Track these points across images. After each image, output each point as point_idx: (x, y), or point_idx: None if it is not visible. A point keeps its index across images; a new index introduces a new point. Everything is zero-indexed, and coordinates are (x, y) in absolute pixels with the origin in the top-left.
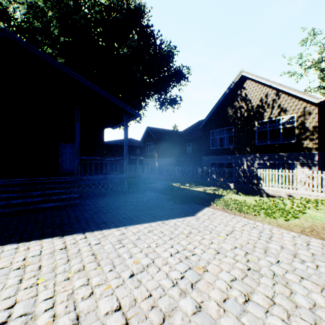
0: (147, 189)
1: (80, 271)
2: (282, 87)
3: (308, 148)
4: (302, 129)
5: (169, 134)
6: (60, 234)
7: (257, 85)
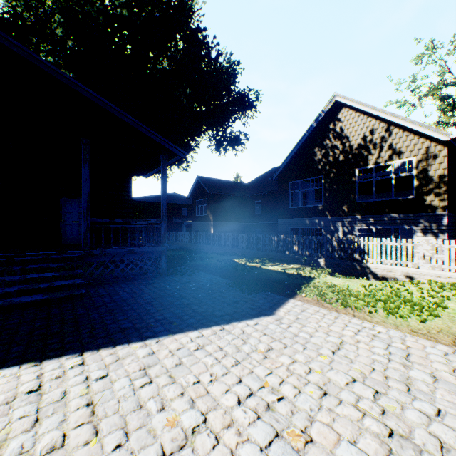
0: (196, 268)
1: (53, 453)
2: (394, 117)
3: (433, 207)
4: (424, 179)
5: (230, 187)
6: (37, 358)
7: (358, 115)
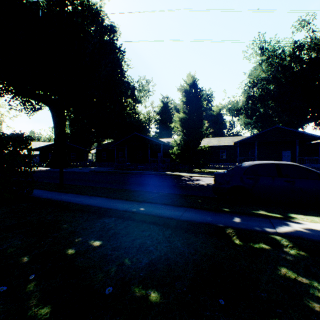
0: None
1: None
2: None
3: None
4: None
5: None
6: None
7: None
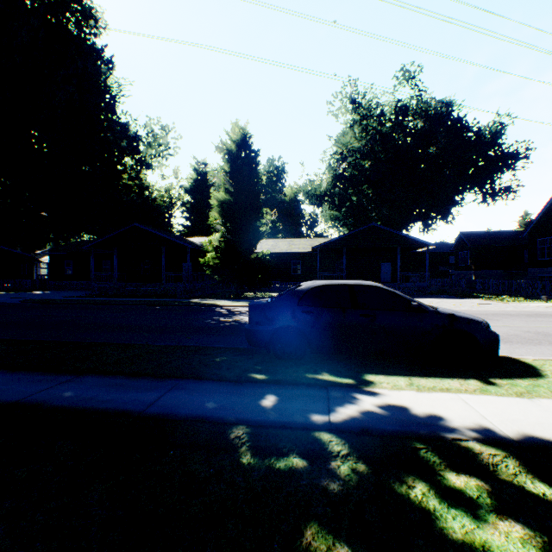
0: (444, 294)
1: None
2: None
3: None
4: None
5: (495, 238)
6: None
7: None
